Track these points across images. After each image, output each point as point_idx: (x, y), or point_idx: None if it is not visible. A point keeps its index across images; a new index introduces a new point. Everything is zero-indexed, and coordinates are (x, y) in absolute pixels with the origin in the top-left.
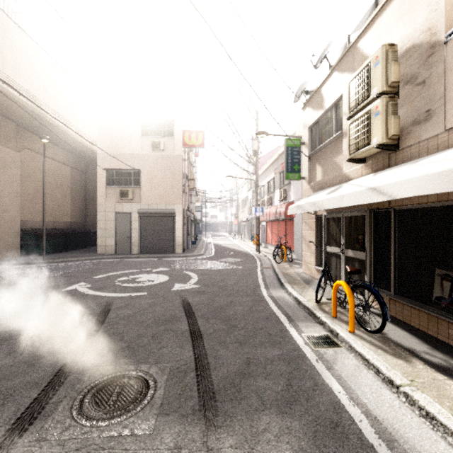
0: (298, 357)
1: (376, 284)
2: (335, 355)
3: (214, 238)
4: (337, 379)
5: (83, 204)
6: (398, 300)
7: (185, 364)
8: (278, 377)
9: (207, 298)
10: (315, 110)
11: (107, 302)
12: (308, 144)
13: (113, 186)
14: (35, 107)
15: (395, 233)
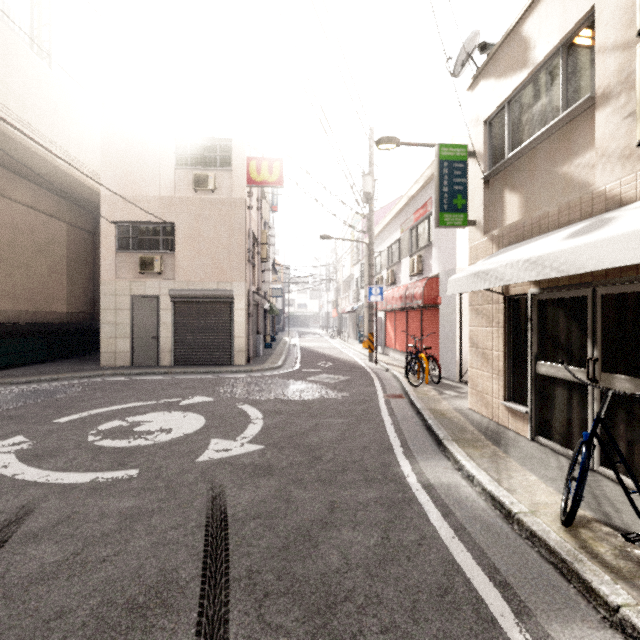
0: None
1: None
2: None
3: (301, 338)
4: None
5: (91, 284)
6: None
7: None
8: None
9: (274, 490)
10: (504, 78)
11: (22, 508)
12: (485, 153)
13: (128, 251)
14: None
15: None
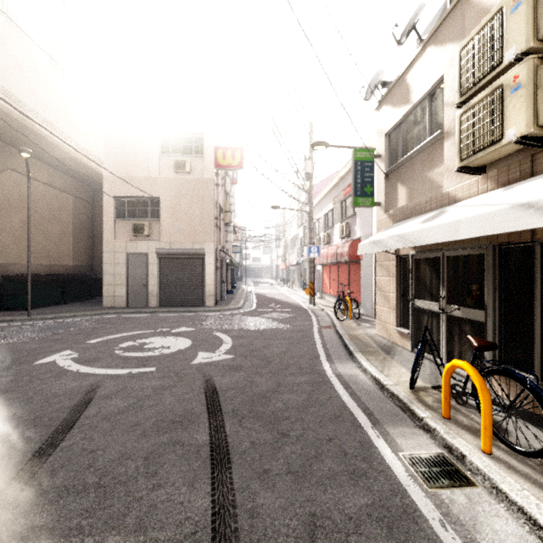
0: (404, 511)
1: (503, 360)
2: (471, 508)
3: (256, 286)
4: None
5: (90, 243)
6: None
7: (193, 534)
8: None
9: (243, 377)
10: (396, 108)
11: (93, 385)
12: (386, 156)
13: (124, 219)
14: (16, 112)
15: (542, 282)
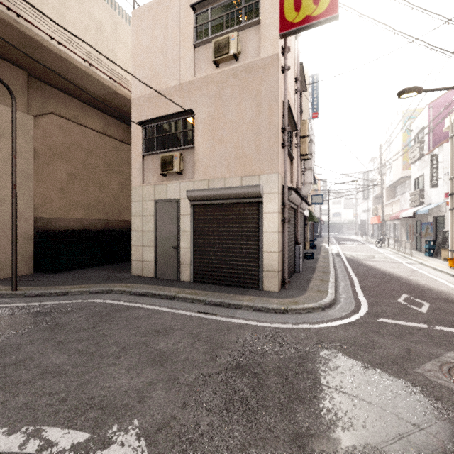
0: None
1: None
2: None
3: (341, 245)
4: None
5: None
6: None
7: None
8: None
9: None
10: None
11: None
12: None
13: (152, 152)
14: (0, 7)
15: None
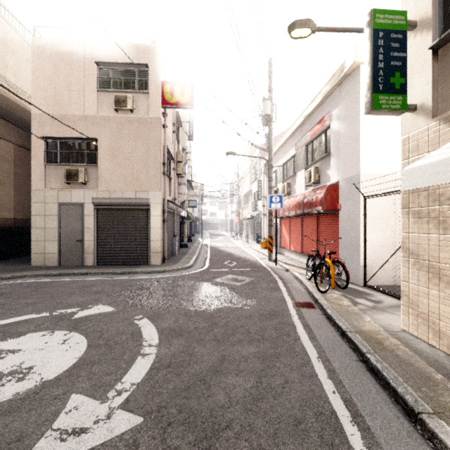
0: None
1: None
2: None
3: (212, 239)
4: None
5: None
6: None
7: None
8: None
9: None
10: None
11: None
12: (433, 16)
13: (56, 164)
14: None
15: None
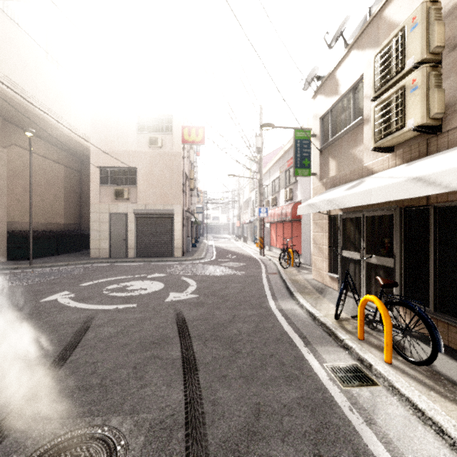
0: (324, 401)
1: (407, 296)
2: (372, 399)
3: (215, 241)
4: (384, 442)
5: (78, 205)
6: (441, 319)
7: (172, 415)
8: (301, 439)
9: (206, 311)
10: (328, 97)
11: (88, 317)
12: (320, 136)
13: (107, 185)
14: (20, 98)
15: (435, 236)
